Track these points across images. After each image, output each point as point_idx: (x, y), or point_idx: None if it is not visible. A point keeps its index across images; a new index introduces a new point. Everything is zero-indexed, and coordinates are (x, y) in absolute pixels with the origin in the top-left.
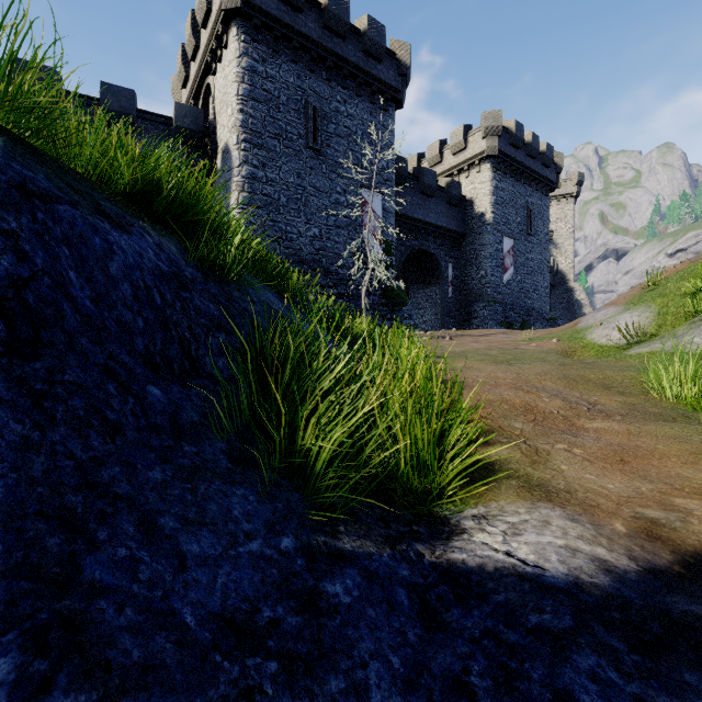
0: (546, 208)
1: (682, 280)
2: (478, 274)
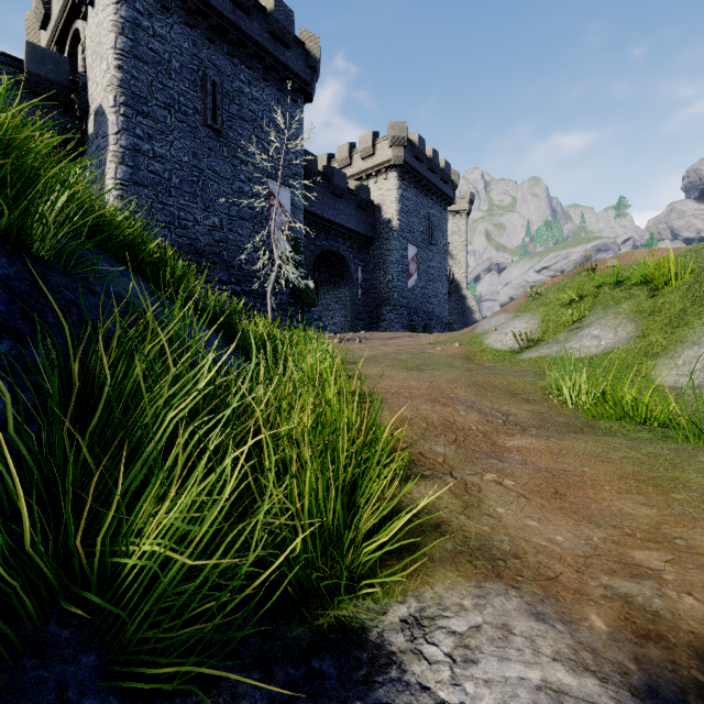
0: (445, 221)
1: (559, 291)
2: (386, 278)
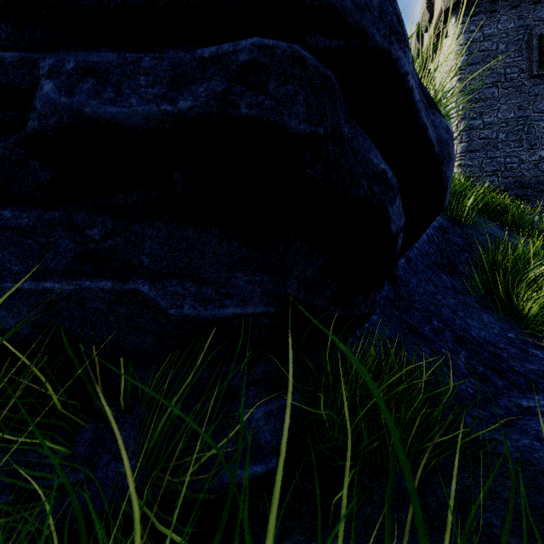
0: None
1: None
2: None
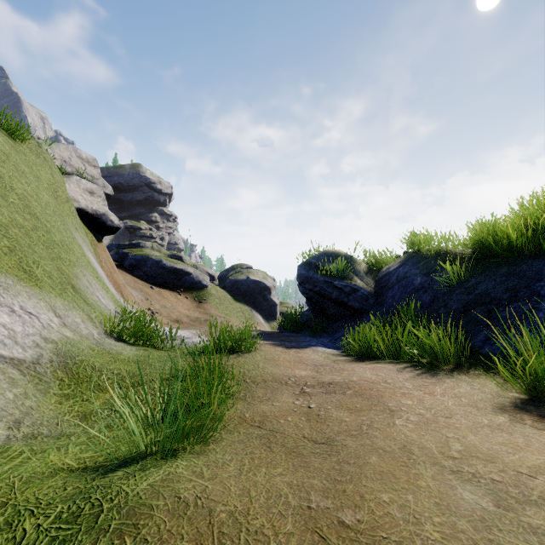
0: None
1: None
2: None
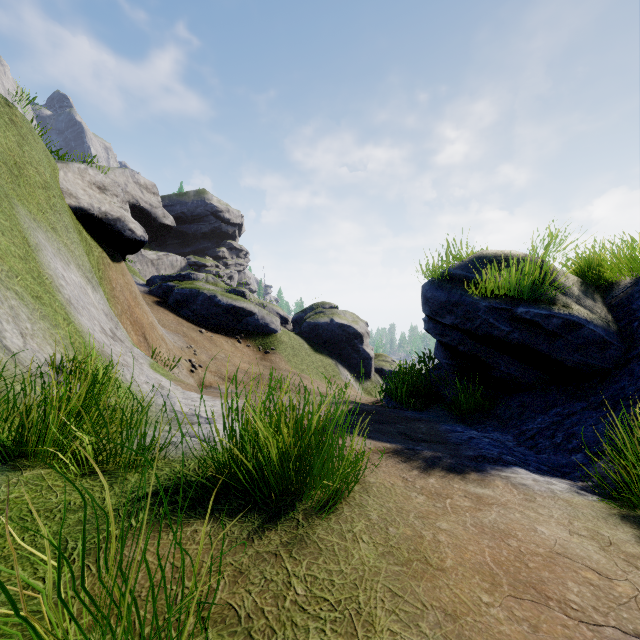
0: None
1: None
2: None
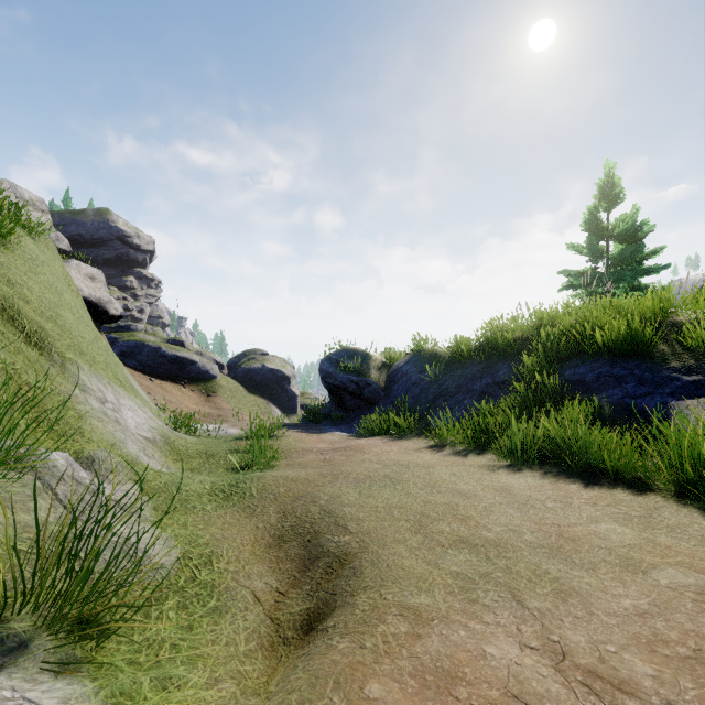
0: None
1: None
2: None
